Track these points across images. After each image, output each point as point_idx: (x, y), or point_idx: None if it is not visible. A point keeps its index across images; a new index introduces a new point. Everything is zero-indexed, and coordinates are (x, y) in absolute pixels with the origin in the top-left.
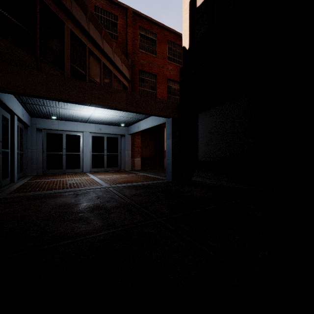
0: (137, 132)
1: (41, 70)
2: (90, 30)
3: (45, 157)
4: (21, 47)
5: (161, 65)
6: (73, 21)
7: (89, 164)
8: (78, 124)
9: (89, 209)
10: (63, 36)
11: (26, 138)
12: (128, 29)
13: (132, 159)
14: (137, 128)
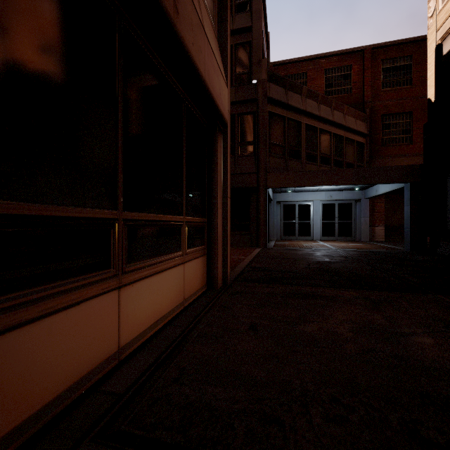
0: (375, 196)
1: (288, 166)
2: (321, 112)
3: (282, 225)
4: (279, 157)
5: (420, 95)
6: (307, 115)
7: (319, 232)
8: (309, 194)
9: (322, 255)
10: (300, 132)
11: (270, 210)
12: (365, 73)
13: (371, 227)
14: (375, 191)
